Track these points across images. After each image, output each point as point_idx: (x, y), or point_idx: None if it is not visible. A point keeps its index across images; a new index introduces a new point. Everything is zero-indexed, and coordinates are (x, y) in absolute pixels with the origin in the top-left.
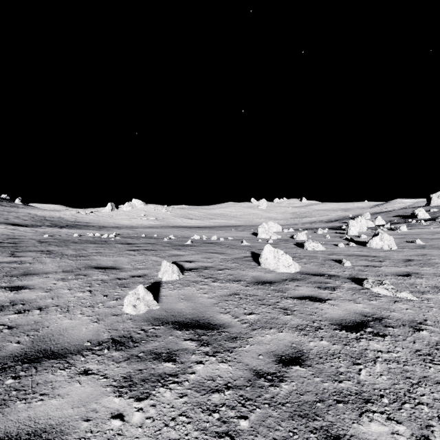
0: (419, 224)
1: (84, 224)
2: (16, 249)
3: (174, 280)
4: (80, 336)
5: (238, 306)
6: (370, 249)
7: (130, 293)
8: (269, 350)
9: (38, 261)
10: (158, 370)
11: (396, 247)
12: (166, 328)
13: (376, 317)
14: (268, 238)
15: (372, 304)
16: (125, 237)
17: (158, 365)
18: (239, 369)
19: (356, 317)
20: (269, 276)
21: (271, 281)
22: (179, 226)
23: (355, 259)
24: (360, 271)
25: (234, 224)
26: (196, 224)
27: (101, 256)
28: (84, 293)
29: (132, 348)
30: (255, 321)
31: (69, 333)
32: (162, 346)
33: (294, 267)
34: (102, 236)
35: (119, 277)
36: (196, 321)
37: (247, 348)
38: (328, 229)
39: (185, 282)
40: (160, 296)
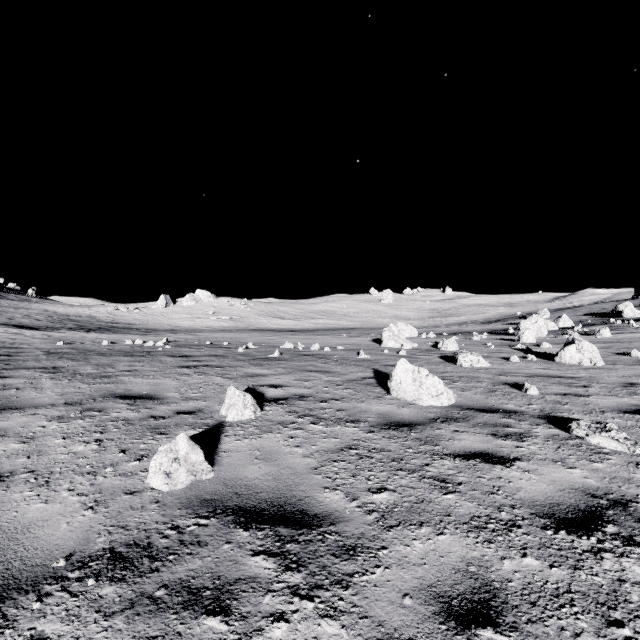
0: (627, 326)
1: (125, 326)
2: (6, 365)
3: (247, 419)
4: (51, 543)
5: (357, 473)
6: (562, 366)
7: (161, 449)
8: (424, 581)
9: (32, 385)
10: (189, 639)
11: (602, 362)
12: (219, 525)
13: (615, 500)
14: (398, 347)
15: (598, 469)
16: (180, 346)
17: (191, 624)
18: (364, 638)
19: (577, 500)
20: (405, 412)
21: (410, 422)
22: (263, 329)
23: (542, 382)
24: (557, 403)
25: (345, 326)
26: (290, 326)
27: (135, 376)
28: (87, 446)
29: (145, 574)
30: (389, 507)
31: (33, 534)
32: (207, 571)
33: (447, 397)
34: (146, 345)
35: (155, 414)
36: (279, 507)
37: (377, 575)
38: (487, 334)
39: (264, 423)
40: (219, 452)
